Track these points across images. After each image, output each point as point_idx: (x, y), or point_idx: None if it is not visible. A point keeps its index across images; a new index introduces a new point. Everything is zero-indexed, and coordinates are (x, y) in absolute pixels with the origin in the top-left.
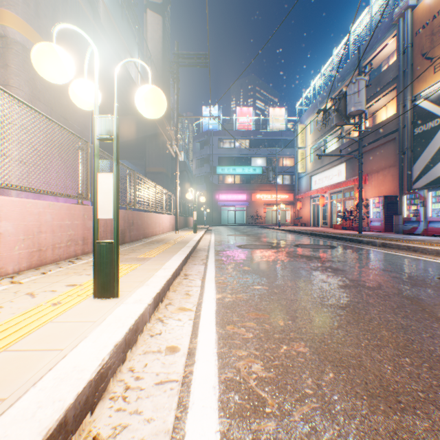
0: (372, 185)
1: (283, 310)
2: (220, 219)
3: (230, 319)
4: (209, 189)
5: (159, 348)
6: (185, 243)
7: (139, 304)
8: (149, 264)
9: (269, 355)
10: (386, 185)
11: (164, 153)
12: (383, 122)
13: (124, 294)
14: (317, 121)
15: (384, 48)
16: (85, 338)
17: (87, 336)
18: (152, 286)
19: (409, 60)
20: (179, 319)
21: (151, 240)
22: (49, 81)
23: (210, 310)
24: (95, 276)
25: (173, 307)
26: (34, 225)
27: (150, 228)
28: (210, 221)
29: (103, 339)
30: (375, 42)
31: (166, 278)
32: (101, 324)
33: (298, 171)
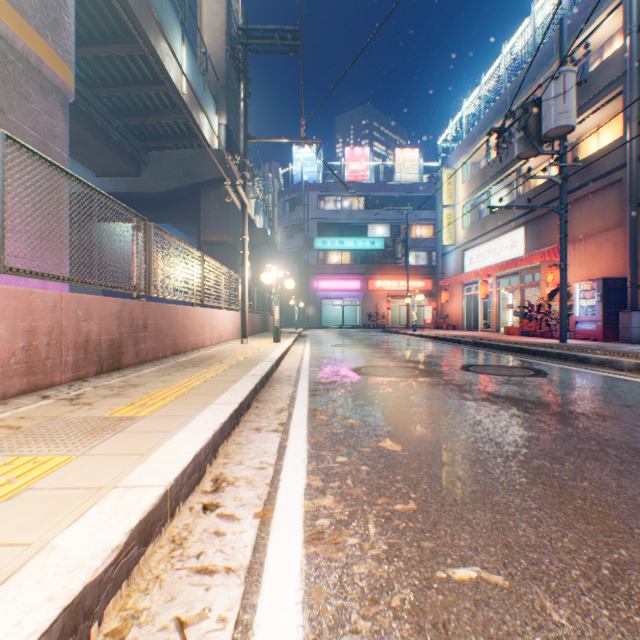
0: (575, 262)
1: None
2: (320, 319)
3: None
4: (303, 272)
5: None
6: (250, 365)
7: None
8: (101, 454)
9: None
10: (603, 261)
11: (229, 212)
12: (596, 153)
13: None
14: (474, 163)
15: (597, 29)
16: None
17: None
18: None
19: None
20: None
21: (188, 358)
22: None
23: None
24: None
25: None
26: None
27: (191, 335)
28: (305, 322)
29: None
30: (581, 20)
31: (66, 592)
32: None
33: (443, 243)
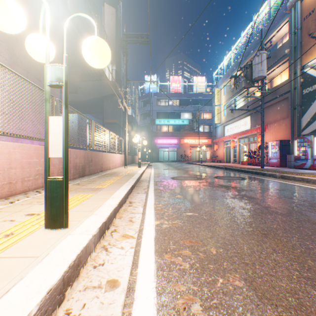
0: (270, 132)
1: (214, 237)
2: (158, 157)
3: (168, 247)
4: (150, 135)
5: (100, 282)
6: (131, 175)
7: (85, 235)
8: (101, 194)
9: (207, 291)
10: (281, 132)
11: (117, 109)
12: (278, 85)
13: (73, 224)
14: (229, 85)
15: (279, 31)
16: (20, 280)
17: (23, 277)
18: (100, 215)
19: (299, 39)
20: (122, 247)
21: (106, 173)
22: (25, 50)
23: (150, 237)
24: (46, 209)
25: (117, 234)
26: (4, 162)
27: (106, 164)
28: (151, 159)
29: (38, 281)
30: (273, 26)
31: (113, 207)
32: (42, 261)
33: (215, 122)
